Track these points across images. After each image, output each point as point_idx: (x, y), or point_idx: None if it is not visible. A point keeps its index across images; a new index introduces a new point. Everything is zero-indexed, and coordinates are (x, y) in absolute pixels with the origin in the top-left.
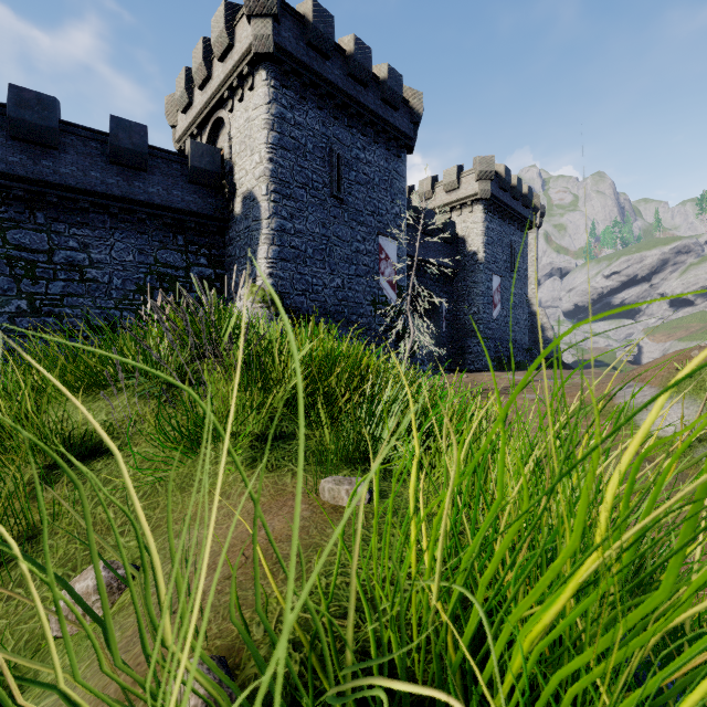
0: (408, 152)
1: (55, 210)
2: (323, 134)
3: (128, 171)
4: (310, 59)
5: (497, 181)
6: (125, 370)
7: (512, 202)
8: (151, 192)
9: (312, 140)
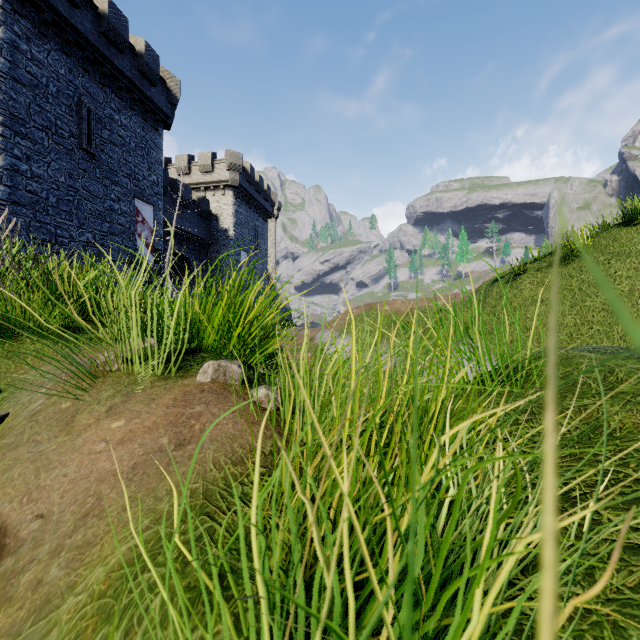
0: (165, 128)
1: None
2: (69, 81)
3: None
4: None
5: (245, 175)
6: None
7: (256, 194)
8: None
9: (55, 83)
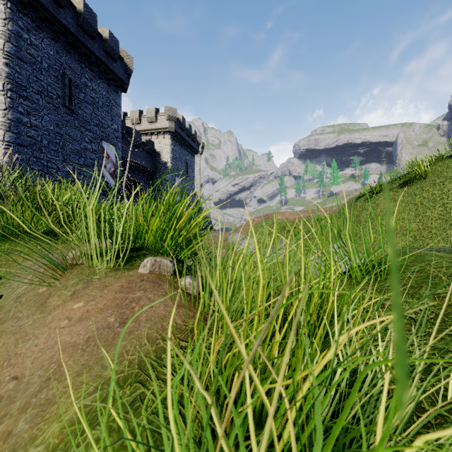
0: (123, 91)
1: None
2: (57, 59)
3: None
4: (46, 1)
5: (178, 123)
6: None
7: (186, 137)
8: None
9: (47, 61)
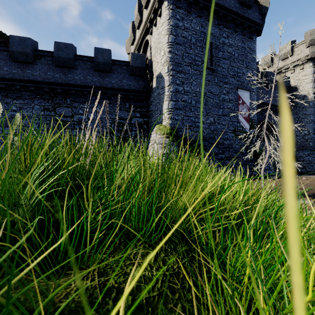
0: (257, 35)
1: (74, 97)
2: (201, 32)
3: (103, 74)
4: None
5: None
6: None
7: None
8: (113, 82)
9: (194, 37)
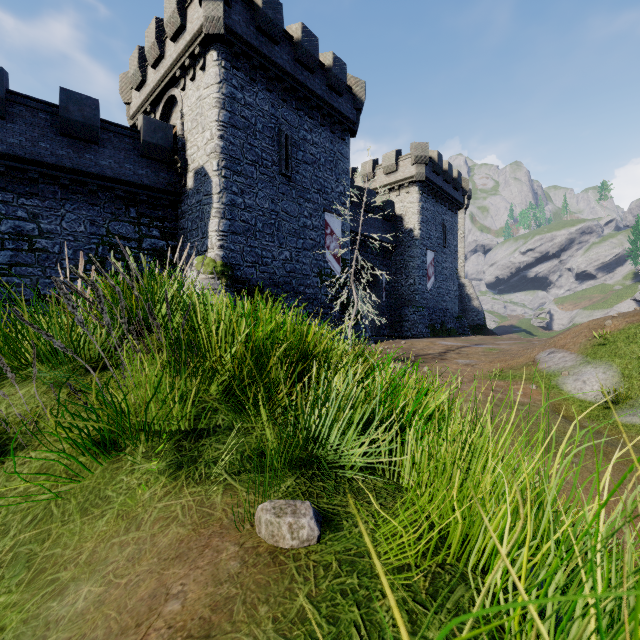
0: (351, 136)
1: (3, 179)
2: (272, 115)
3: (79, 144)
4: (260, 43)
5: (431, 166)
6: (37, 352)
7: (444, 185)
8: (103, 165)
9: (261, 120)
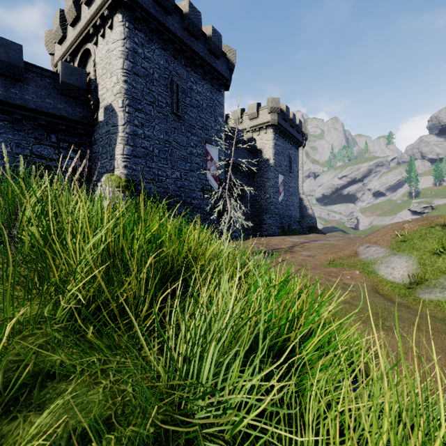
0: (225, 89)
1: None
2: (166, 68)
3: (5, 80)
4: (156, 11)
5: (281, 115)
6: None
7: (290, 129)
8: (27, 99)
9: (157, 71)
